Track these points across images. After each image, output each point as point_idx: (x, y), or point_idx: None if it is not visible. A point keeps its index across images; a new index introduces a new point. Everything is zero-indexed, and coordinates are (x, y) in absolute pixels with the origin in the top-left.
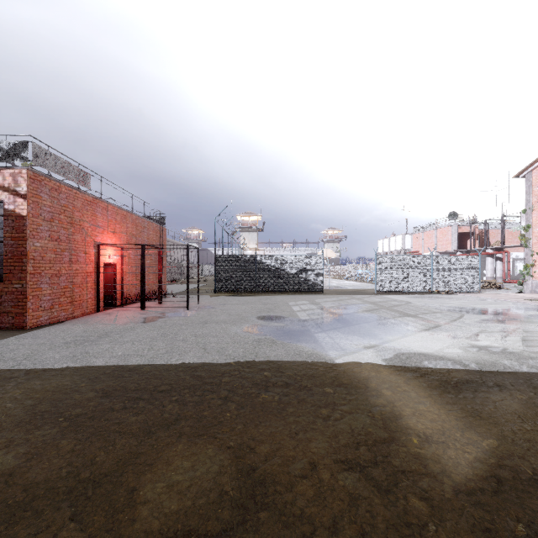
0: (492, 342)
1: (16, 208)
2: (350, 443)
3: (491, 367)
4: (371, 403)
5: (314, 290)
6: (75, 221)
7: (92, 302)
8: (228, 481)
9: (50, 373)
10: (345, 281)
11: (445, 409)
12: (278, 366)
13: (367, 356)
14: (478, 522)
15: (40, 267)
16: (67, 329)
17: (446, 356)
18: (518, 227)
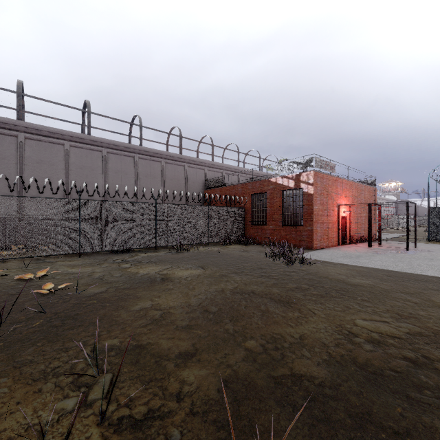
0: None
1: (308, 190)
2: None
3: None
4: None
5: None
6: (328, 193)
7: (335, 239)
8: None
9: (350, 265)
10: None
11: None
12: None
13: None
14: None
15: (317, 219)
16: (333, 251)
17: None
18: None
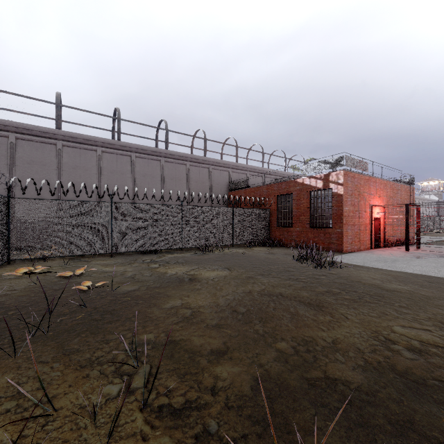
0: None
1: (337, 191)
2: None
3: None
4: None
5: None
6: (360, 193)
7: (368, 242)
8: None
9: (385, 270)
10: None
11: None
12: None
13: None
14: None
15: (347, 221)
16: (366, 255)
17: None
18: None
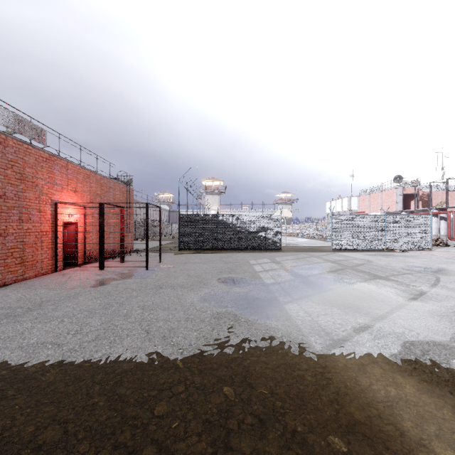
0: None
1: None
2: None
3: None
4: None
5: (273, 248)
6: (26, 177)
7: (49, 262)
8: None
9: None
10: (299, 238)
11: None
12: (244, 370)
13: (365, 347)
14: None
15: None
16: (2, 296)
17: None
18: None
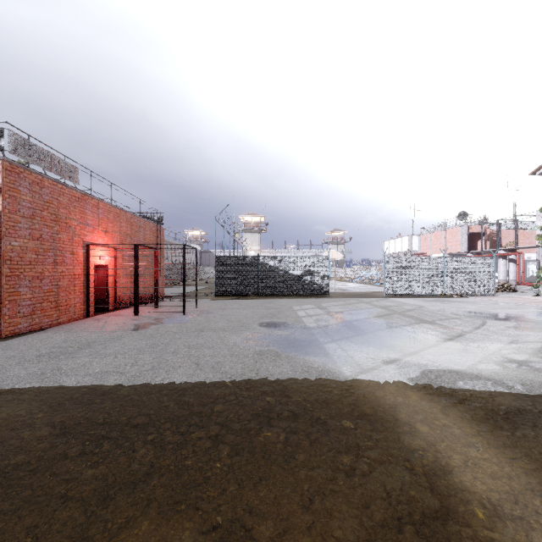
0: (530, 355)
1: None
2: (388, 519)
3: (541, 390)
4: (406, 446)
5: (320, 293)
6: (60, 219)
7: (81, 306)
8: None
9: (5, 398)
10: (351, 283)
11: (505, 456)
12: (283, 387)
13: (389, 373)
14: None
15: (19, 269)
16: (46, 338)
17: (483, 375)
18: (535, 227)
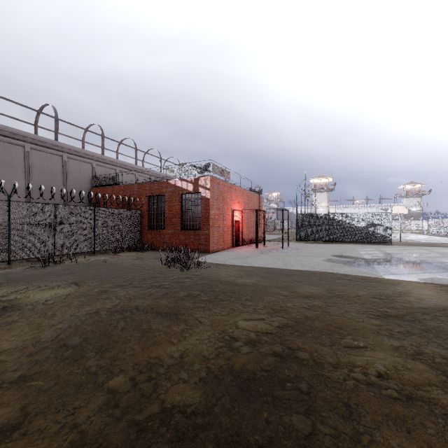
0: None
1: (206, 195)
2: (377, 294)
3: None
4: (396, 289)
5: (383, 241)
6: (224, 198)
7: (230, 242)
8: (325, 293)
9: (239, 266)
10: (424, 235)
11: (441, 295)
12: (346, 274)
13: (407, 276)
14: (422, 311)
15: (214, 223)
16: (228, 253)
17: None
18: None
